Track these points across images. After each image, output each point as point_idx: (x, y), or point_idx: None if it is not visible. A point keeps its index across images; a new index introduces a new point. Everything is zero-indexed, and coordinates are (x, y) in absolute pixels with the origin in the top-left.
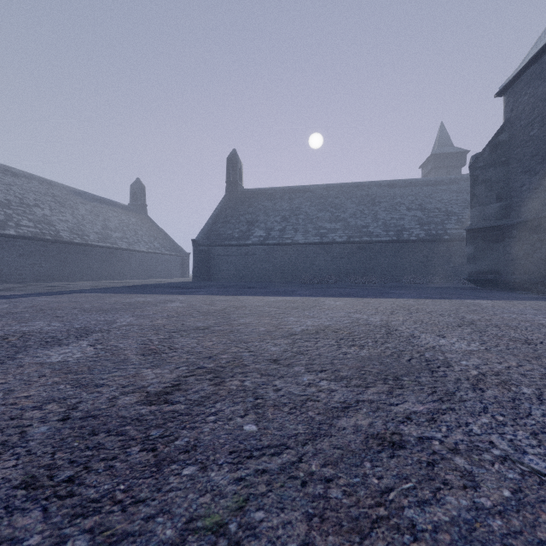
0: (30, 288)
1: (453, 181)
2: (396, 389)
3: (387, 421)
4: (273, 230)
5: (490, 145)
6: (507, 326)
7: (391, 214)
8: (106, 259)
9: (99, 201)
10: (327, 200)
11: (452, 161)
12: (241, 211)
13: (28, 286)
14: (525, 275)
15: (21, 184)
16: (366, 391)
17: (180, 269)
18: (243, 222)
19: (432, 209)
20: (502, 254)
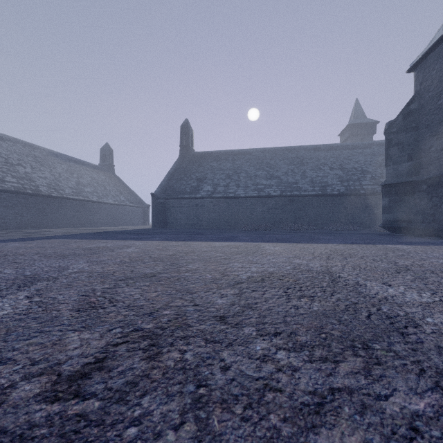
0: (9, 235)
1: (367, 145)
2: (373, 365)
3: (388, 438)
4: (219, 186)
5: (402, 113)
6: (442, 272)
7: (316, 173)
8: (79, 210)
9: (74, 162)
10: (263, 161)
11: (365, 130)
12: (192, 170)
13: (9, 232)
14: (434, 223)
15: (7, 147)
16: (337, 369)
17: (142, 218)
18: (194, 179)
19: (350, 168)
20: (413, 205)
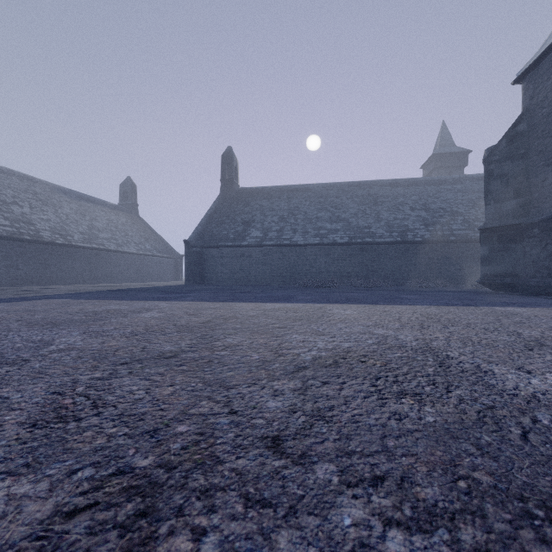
0: None
1: (457, 180)
2: None
3: None
4: (270, 231)
5: (506, 136)
6: None
7: (394, 214)
8: (92, 261)
9: (86, 200)
10: (327, 200)
11: (454, 161)
12: (236, 210)
13: None
14: (550, 278)
15: None
16: None
17: (173, 271)
18: (239, 222)
19: (436, 209)
20: (521, 255)
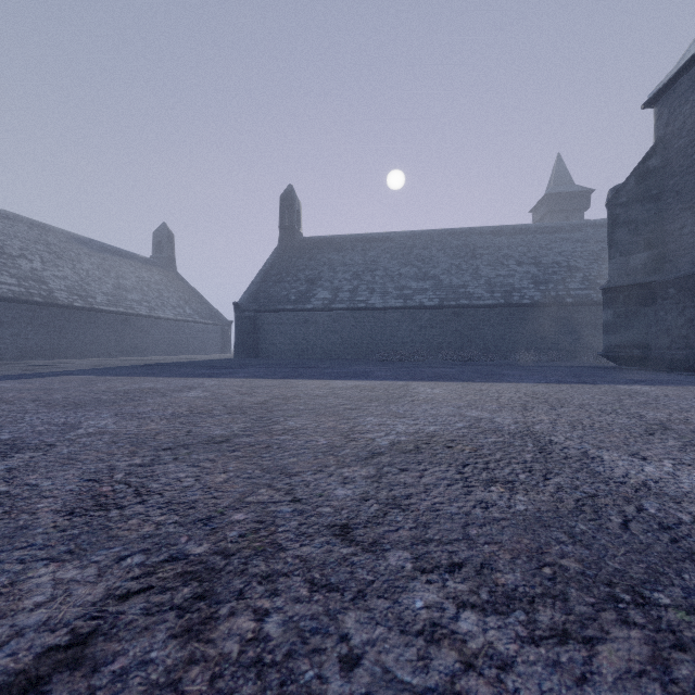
0: (2, 368)
1: (576, 227)
2: (670, 652)
3: None
4: (341, 291)
5: (635, 173)
6: None
7: (496, 270)
8: (118, 329)
9: (111, 252)
10: (412, 252)
11: (572, 203)
12: (299, 265)
13: (4, 365)
14: (688, 349)
15: (2, 228)
16: (594, 663)
17: (219, 342)
18: (302, 280)
19: (549, 263)
20: (654, 321)
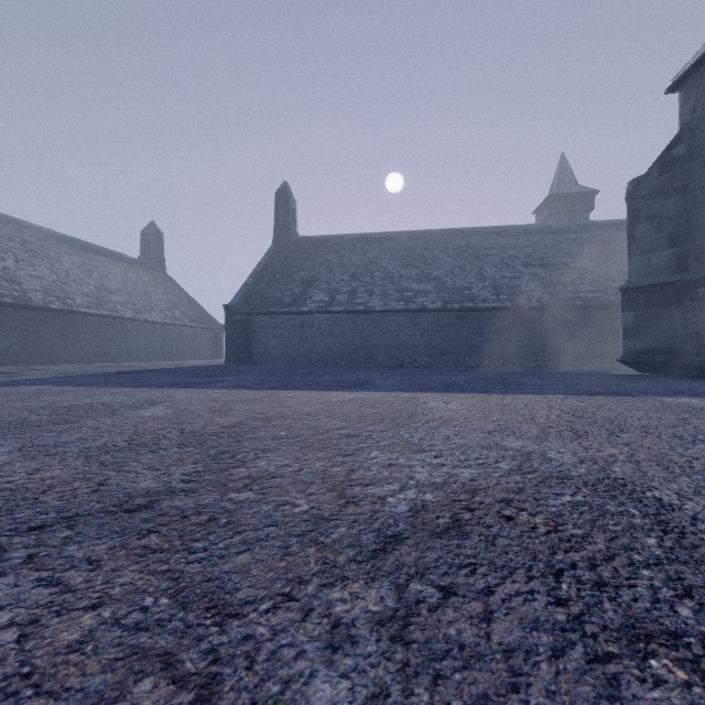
0: None
1: (583, 228)
2: None
3: None
4: (339, 293)
5: (658, 164)
6: None
7: (501, 271)
8: (100, 333)
9: (94, 252)
10: (413, 253)
11: (577, 204)
12: (294, 266)
13: None
14: None
15: None
16: None
17: (211, 347)
18: (297, 281)
19: (557, 265)
20: (679, 325)
